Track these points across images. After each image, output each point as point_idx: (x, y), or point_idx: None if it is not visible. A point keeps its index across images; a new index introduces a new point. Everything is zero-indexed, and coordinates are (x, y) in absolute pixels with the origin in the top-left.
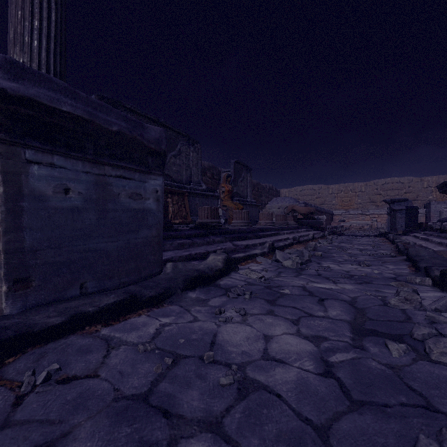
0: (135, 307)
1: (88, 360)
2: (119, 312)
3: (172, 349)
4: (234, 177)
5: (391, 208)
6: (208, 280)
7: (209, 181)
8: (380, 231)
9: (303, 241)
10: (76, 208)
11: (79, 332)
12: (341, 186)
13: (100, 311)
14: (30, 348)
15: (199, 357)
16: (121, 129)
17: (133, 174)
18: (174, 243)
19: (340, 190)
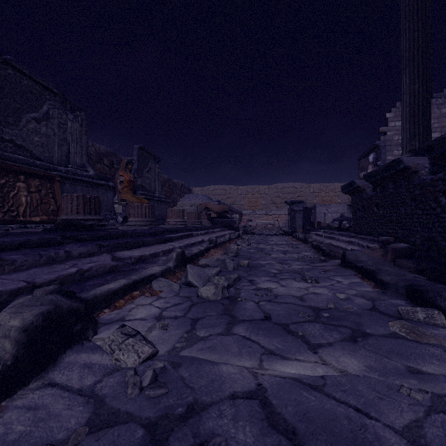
0: None
1: None
2: None
3: None
4: (138, 166)
5: (292, 209)
6: None
7: (107, 170)
8: (284, 230)
9: (220, 243)
10: None
11: None
12: (249, 187)
13: None
14: None
15: None
16: None
17: None
18: None
19: (248, 191)
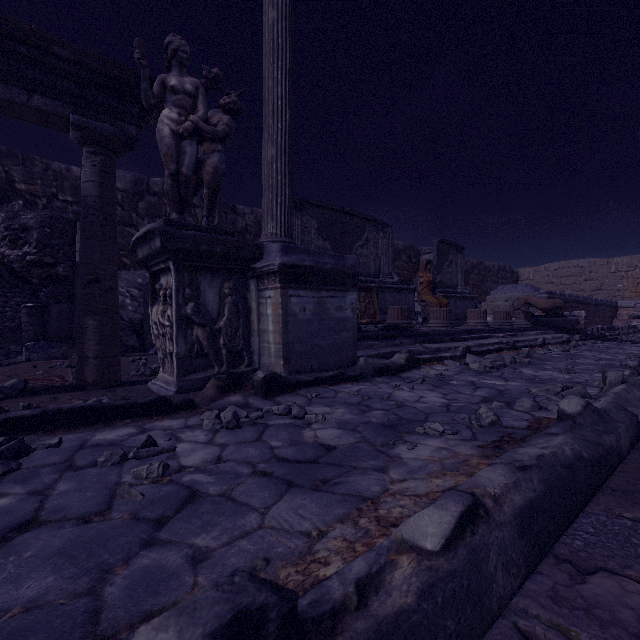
0: (344, 380)
1: (329, 394)
2: (336, 380)
3: (367, 395)
4: (437, 262)
5: None
6: (391, 372)
7: (405, 266)
8: None
9: (522, 347)
10: (309, 319)
11: (318, 386)
12: (635, 258)
13: (327, 378)
14: (301, 388)
15: (381, 398)
16: (331, 266)
17: (338, 294)
18: (364, 343)
19: (632, 265)
